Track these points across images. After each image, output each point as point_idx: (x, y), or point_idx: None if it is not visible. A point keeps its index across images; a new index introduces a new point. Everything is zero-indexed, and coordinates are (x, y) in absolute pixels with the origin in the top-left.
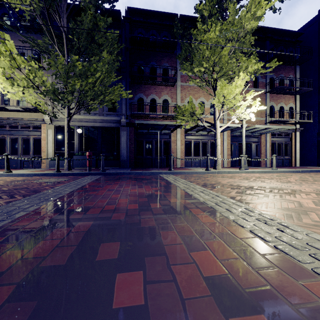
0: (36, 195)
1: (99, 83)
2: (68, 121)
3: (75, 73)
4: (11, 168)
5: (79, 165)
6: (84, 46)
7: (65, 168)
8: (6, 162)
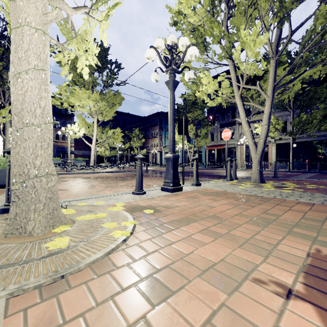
0: (300, 175)
1: (317, 122)
2: (292, 143)
3: (302, 121)
4: (251, 168)
5: (295, 168)
6: (306, 103)
7: (290, 169)
8: (263, 165)
